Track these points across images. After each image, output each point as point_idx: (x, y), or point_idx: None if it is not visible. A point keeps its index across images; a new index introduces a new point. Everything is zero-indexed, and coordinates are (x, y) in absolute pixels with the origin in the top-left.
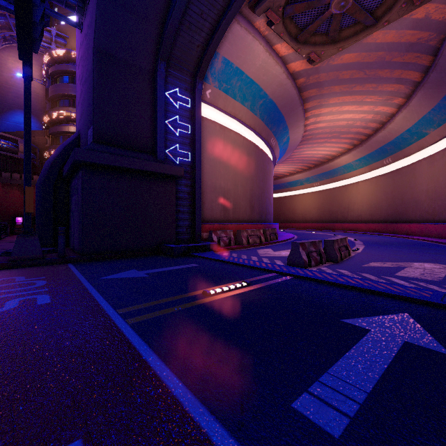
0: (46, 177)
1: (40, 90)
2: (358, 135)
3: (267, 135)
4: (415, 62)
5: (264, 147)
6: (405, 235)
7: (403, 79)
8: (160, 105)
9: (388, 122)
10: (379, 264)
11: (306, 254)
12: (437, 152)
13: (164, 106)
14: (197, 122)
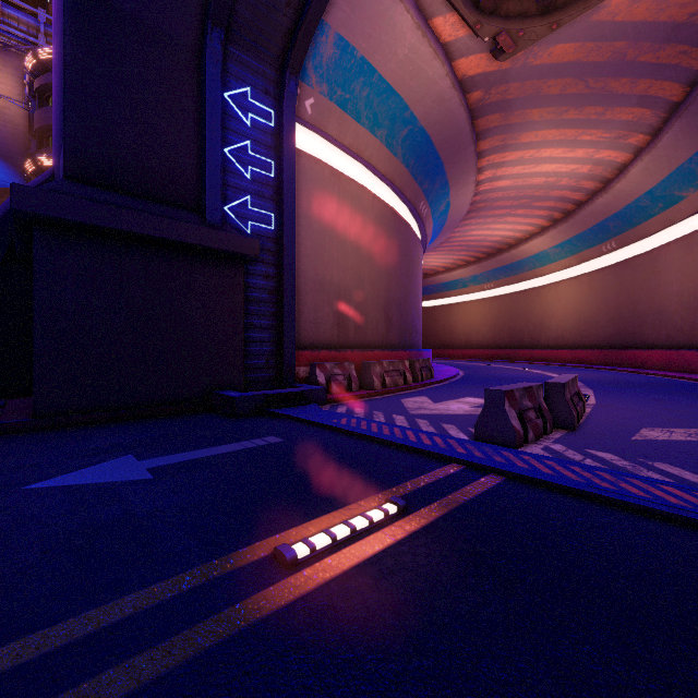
0: None
1: (22, 121)
2: (562, 203)
3: (415, 195)
4: (678, 63)
5: (408, 217)
6: (643, 370)
7: (650, 98)
8: (212, 115)
9: (615, 180)
10: (662, 434)
11: (516, 414)
12: None
13: (221, 117)
14: (287, 155)
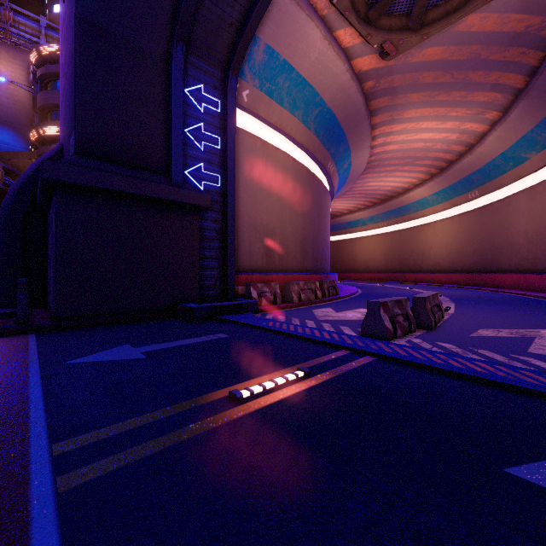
0: (11, 207)
1: (27, 100)
2: (437, 161)
3: (324, 158)
4: (519, 61)
5: (319, 174)
6: (498, 289)
7: (500, 85)
8: (177, 106)
9: (477, 145)
10: (492, 332)
11: (389, 318)
12: (540, 183)
13: (183, 107)
14: (230, 133)
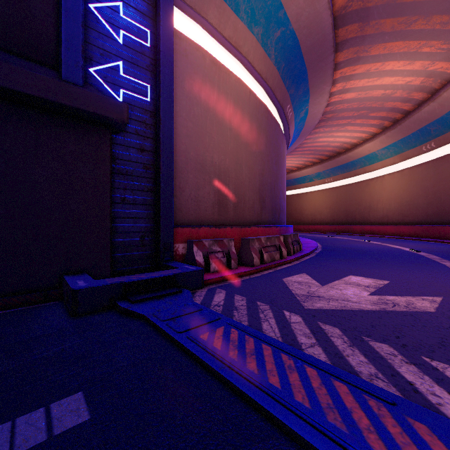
0: None
1: None
2: (392, 113)
3: (283, 98)
4: None
5: (277, 119)
6: None
7: None
8: None
9: (443, 89)
10: None
11: None
12: None
13: None
14: (164, 25)
